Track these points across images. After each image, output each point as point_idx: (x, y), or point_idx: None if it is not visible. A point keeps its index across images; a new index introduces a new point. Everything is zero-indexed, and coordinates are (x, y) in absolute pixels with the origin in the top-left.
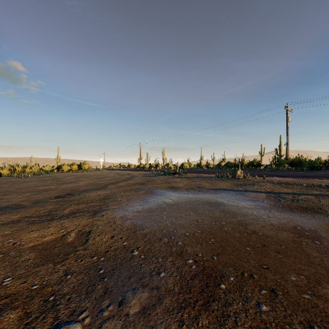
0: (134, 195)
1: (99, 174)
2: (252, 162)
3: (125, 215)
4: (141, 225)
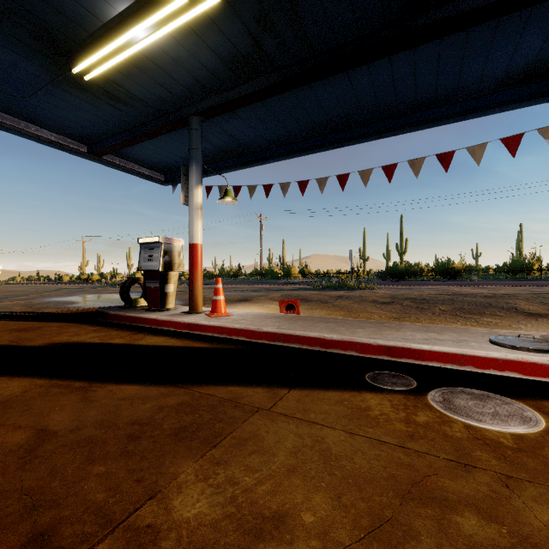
0: (58, 296)
1: (1, 288)
2: (229, 272)
3: (49, 300)
4: (58, 301)
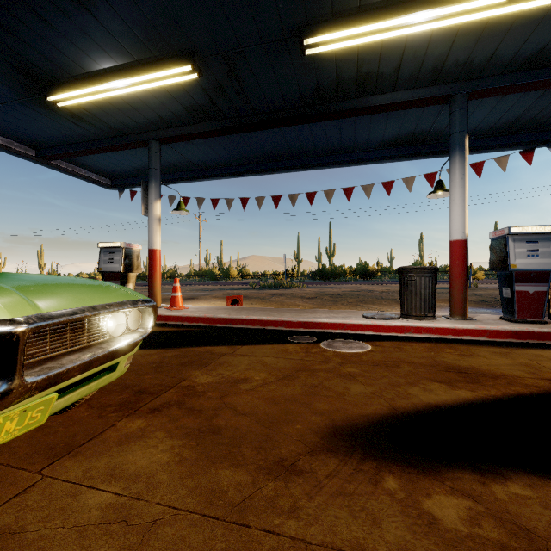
0: None
1: None
2: (165, 273)
3: None
4: None
